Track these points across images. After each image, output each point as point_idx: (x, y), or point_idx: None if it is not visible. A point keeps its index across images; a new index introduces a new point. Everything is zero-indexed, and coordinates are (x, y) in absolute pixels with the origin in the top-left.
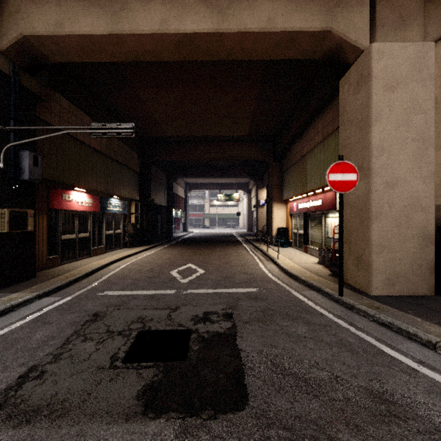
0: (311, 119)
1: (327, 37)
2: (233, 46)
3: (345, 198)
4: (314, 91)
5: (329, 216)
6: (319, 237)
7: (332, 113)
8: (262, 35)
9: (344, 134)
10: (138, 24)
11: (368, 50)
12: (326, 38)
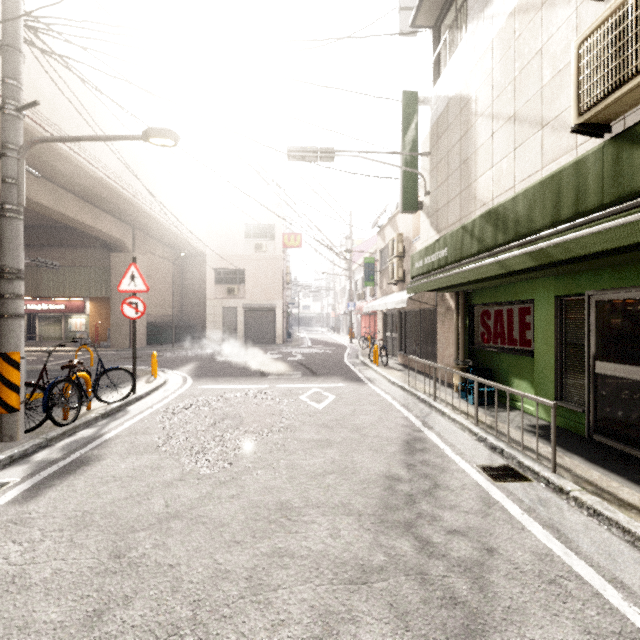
0: (56, 245)
1: (120, 241)
2: (89, 229)
3: (117, 310)
4: (74, 235)
5: (73, 317)
6: (57, 332)
7: (87, 255)
8: (105, 233)
9: (116, 280)
10: (66, 211)
11: (134, 255)
12: (120, 241)
